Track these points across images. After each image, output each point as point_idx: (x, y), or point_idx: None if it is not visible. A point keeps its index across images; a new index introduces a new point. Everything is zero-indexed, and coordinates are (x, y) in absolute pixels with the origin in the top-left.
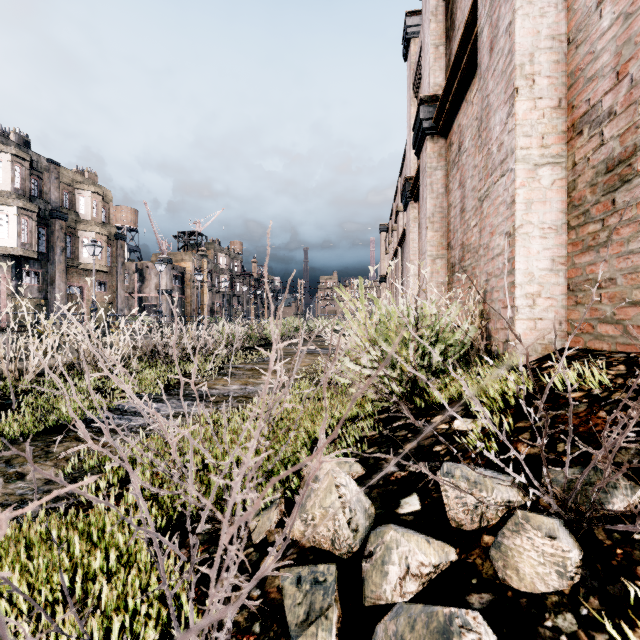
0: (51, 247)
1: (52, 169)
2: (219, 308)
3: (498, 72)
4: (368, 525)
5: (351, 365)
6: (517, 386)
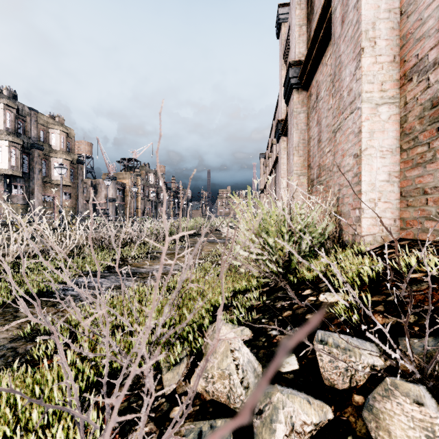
0: (32, 169)
1: (32, 114)
2: (149, 211)
3: (348, 38)
4: (257, 382)
5: (241, 251)
6: (392, 273)
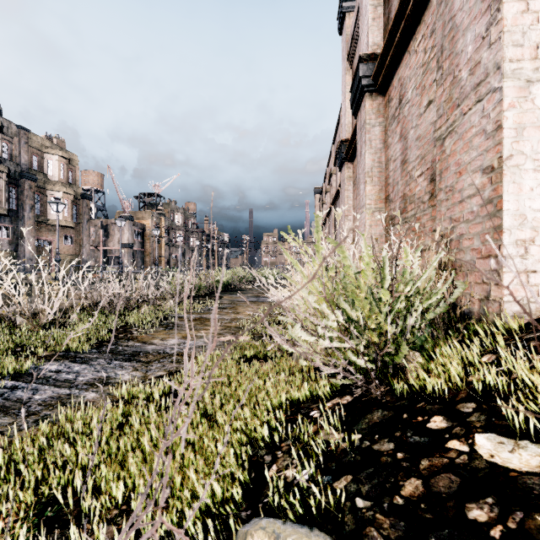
0: (21, 205)
1: (22, 134)
2: (175, 260)
3: None
4: None
5: (303, 335)
6: None
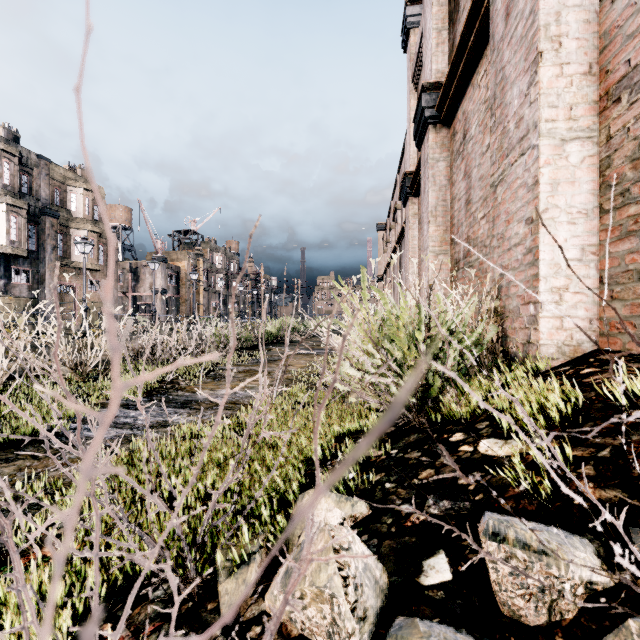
0: (41, 245)
1: (42, 165)
2: (215, 308)
3: (516, 38)
4: (380, 605)
5: (351, 371)
6: None
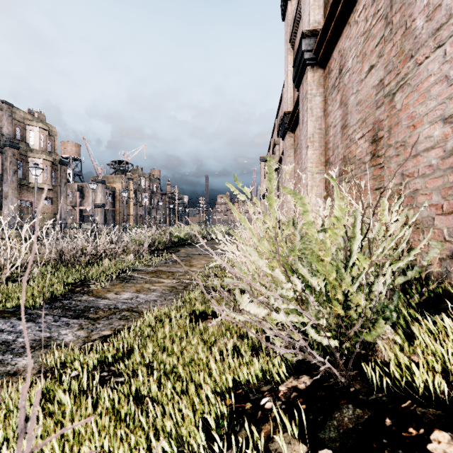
0: (5, 169)
1: (6, 108)
2: (142, 218)
3: None
4: None
5: (253, 307)
6: None
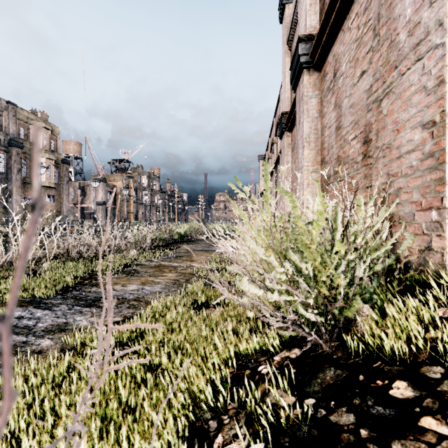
0: (9, 168)
1: (10, 109)
2: (142, 215)
3: None
4: None
5: (251, 288)
6: None
